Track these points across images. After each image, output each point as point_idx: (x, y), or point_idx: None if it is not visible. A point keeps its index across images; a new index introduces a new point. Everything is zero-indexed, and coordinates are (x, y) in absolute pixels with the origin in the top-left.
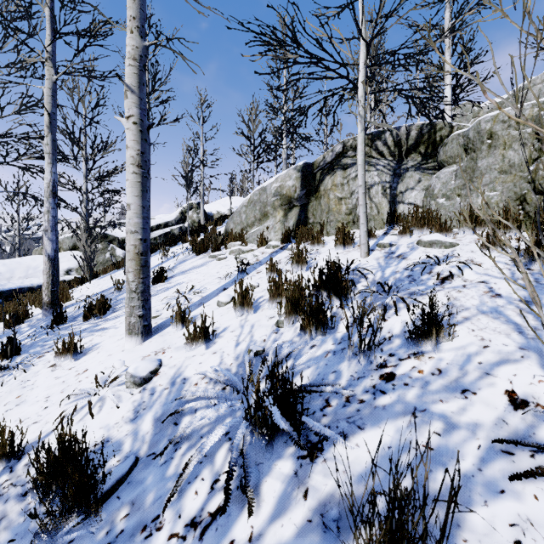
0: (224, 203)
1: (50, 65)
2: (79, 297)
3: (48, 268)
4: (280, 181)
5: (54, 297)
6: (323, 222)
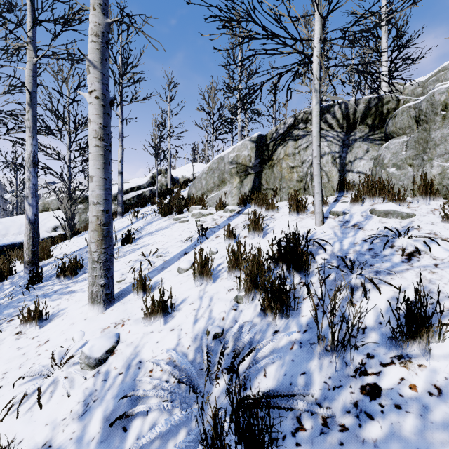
0: (188, 169)
1: (31, 49)
2: (58, 255)
3: (28, 230)
4: (236, 151)
5: (34, 256)
6: (276, 188)
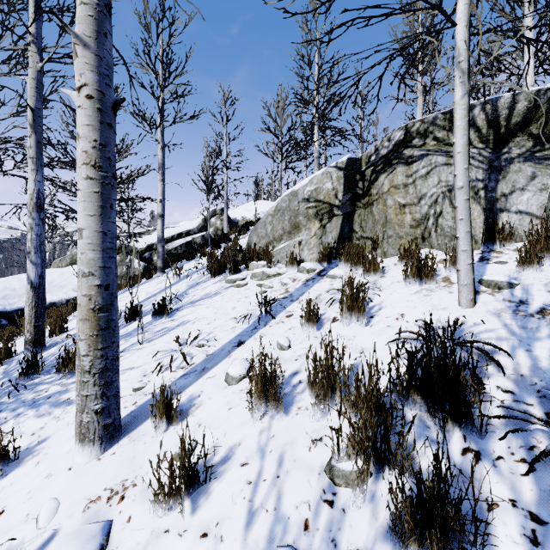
0: (250, 208)
1: (34, 51)
2: (75, 328)
3: (30, 298)
4: (315, 183)
5: (39, 333)
6: (377, 237)
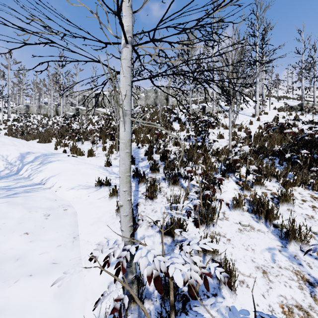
0: None
1: None
2: None
3: None
4: (23, 106)
5: None
6: (31, 112)
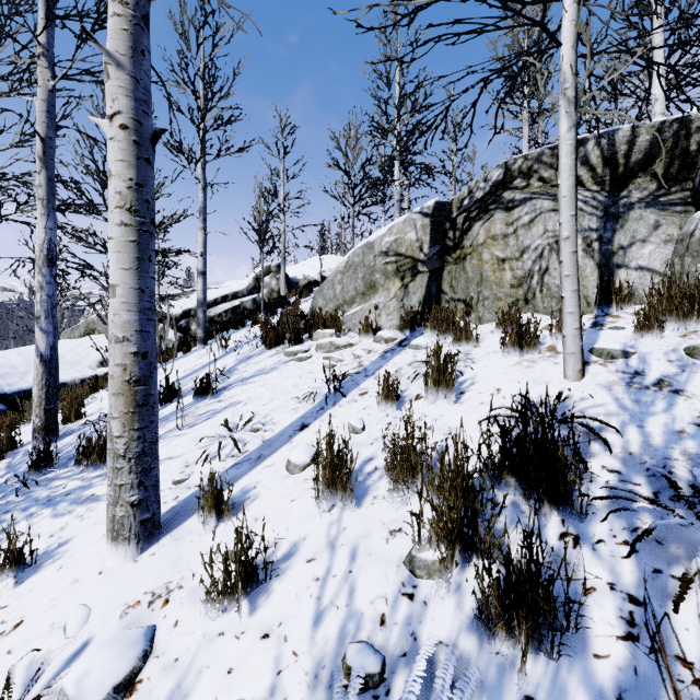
0: (314, 264)
1: (44, 65)
2: (95, 413)
3: (40, 374)
4: (395, 233)
5: (50, 418)
6: (470, 299)
